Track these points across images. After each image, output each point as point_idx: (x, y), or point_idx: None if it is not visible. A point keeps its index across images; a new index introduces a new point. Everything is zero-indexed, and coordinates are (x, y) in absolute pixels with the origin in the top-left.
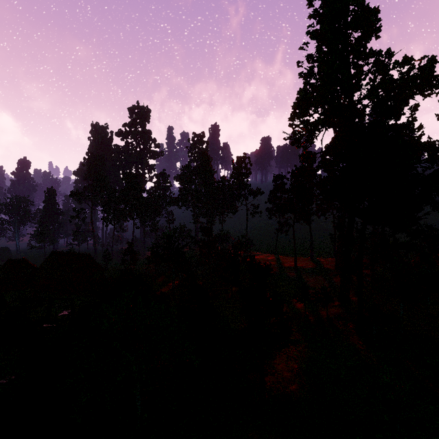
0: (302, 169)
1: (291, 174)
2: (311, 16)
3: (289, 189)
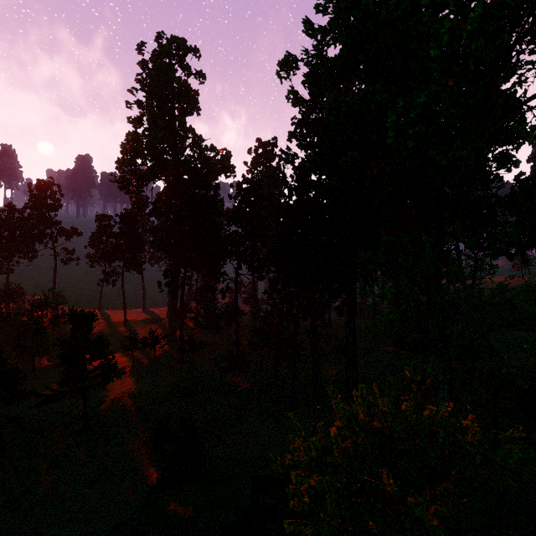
0: (132, 213)
1: (120, 217)
2: (140, 65)
3: (118, 234)
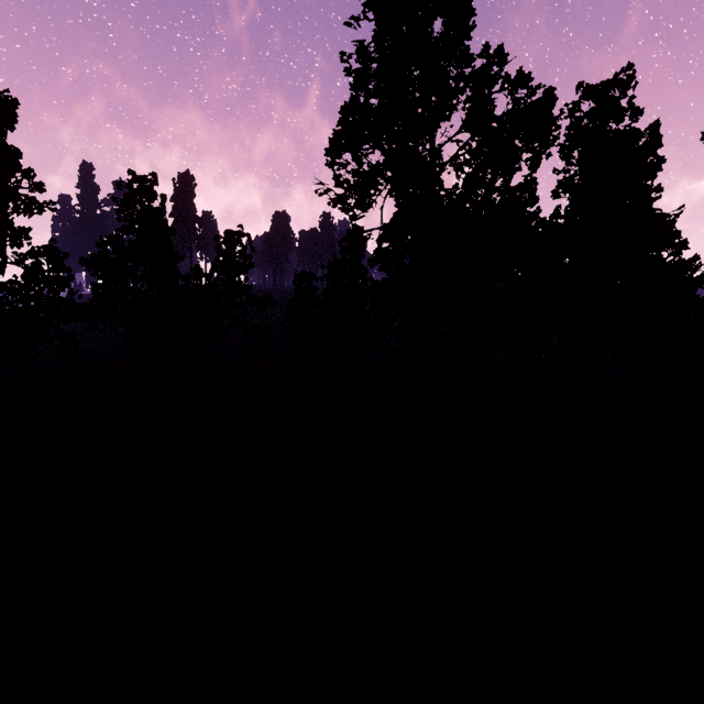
0: (345, 261)
1: (328, 269)
2: None
3: (324, 297)
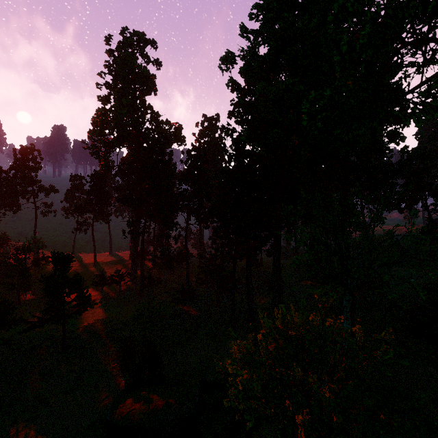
0: (101, 174)
1: (91, 178)
2: (108, 54)
3: (89, 191)
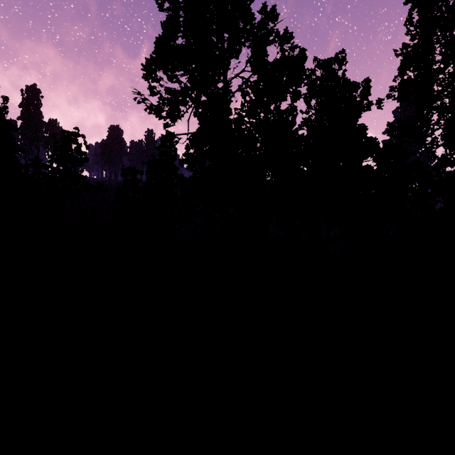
0: (161, 160)
1: (147, 165)
2: None
3: (145, 186)
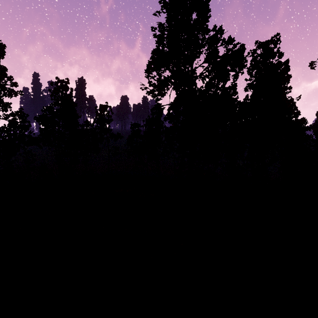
0: (153, 119)
1: (146, 122)
2: None
3: (144, 134)
